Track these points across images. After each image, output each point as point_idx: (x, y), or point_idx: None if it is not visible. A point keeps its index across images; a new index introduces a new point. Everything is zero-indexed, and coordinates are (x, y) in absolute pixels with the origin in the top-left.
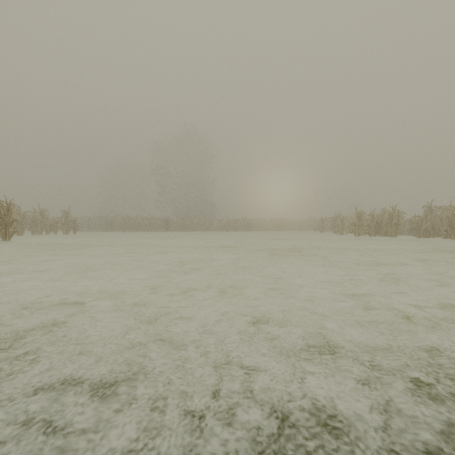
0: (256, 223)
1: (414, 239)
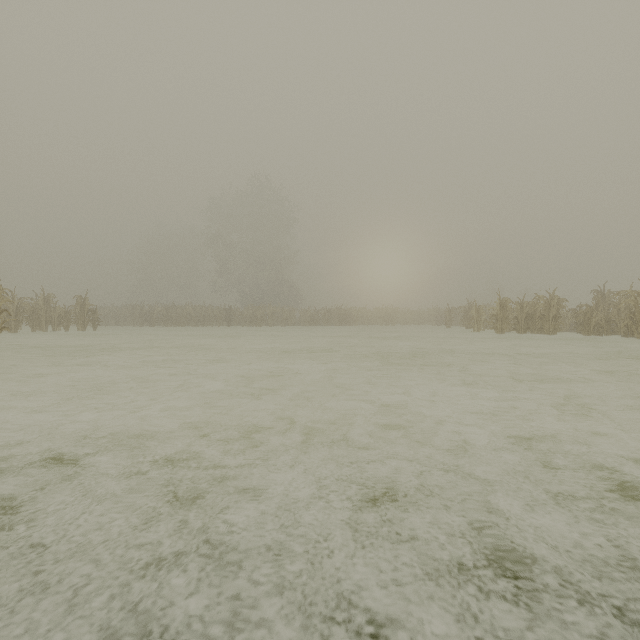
0: (355, 314)
1: (580, 337)
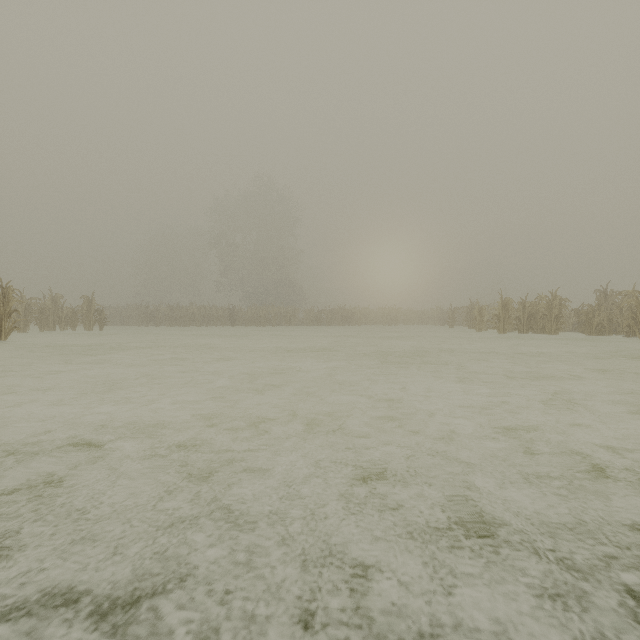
0: (359, 314)
1: (583, 337)
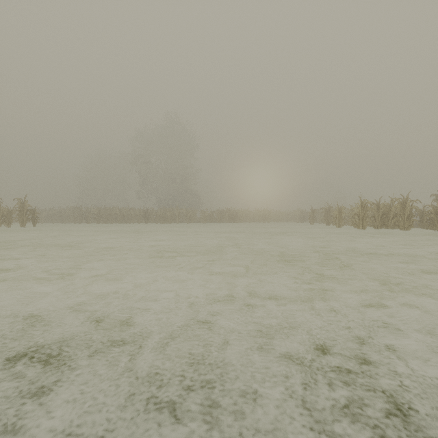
0: (241, 214)
1: (424, 232)
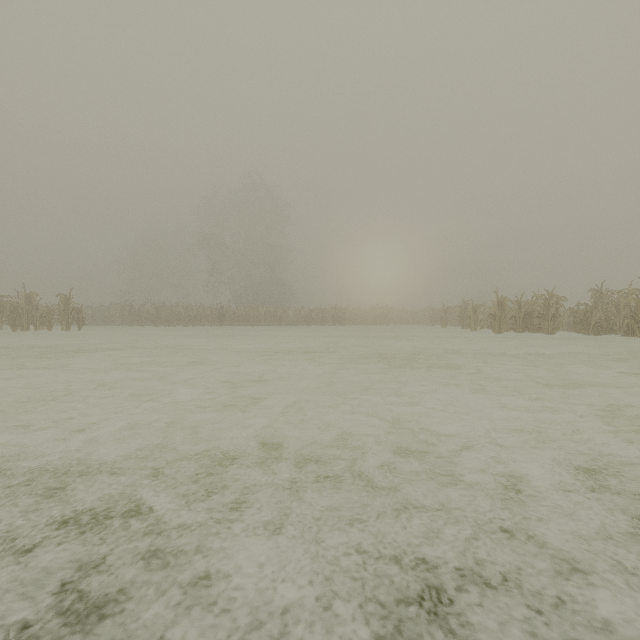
0: (350, 314)
1: (578, 337)
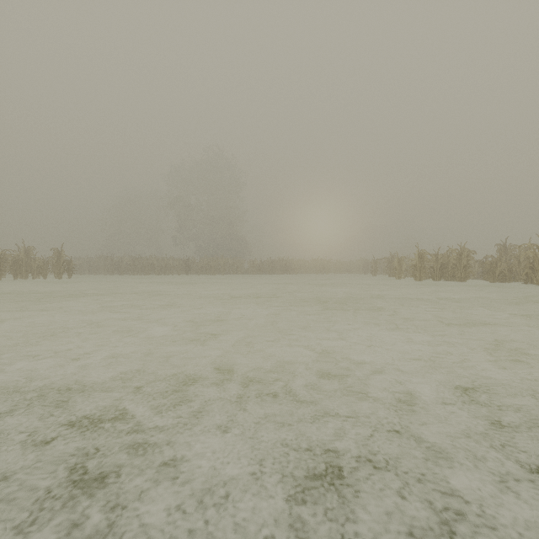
0: (295, 265)
1: (486, 284)
